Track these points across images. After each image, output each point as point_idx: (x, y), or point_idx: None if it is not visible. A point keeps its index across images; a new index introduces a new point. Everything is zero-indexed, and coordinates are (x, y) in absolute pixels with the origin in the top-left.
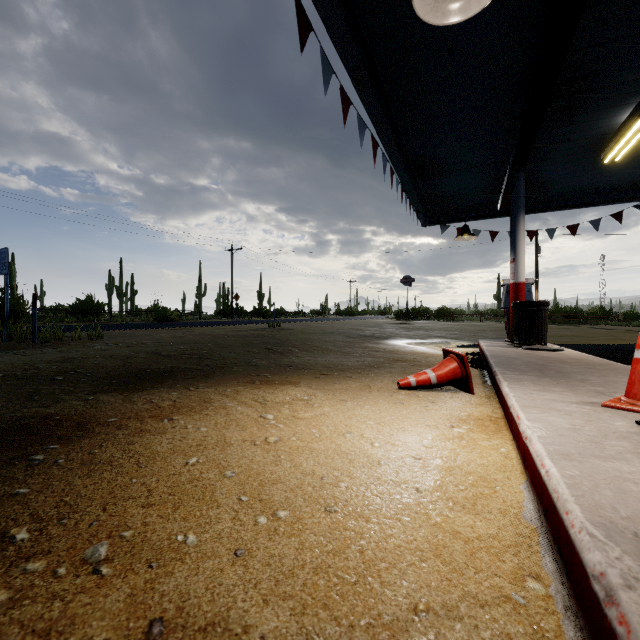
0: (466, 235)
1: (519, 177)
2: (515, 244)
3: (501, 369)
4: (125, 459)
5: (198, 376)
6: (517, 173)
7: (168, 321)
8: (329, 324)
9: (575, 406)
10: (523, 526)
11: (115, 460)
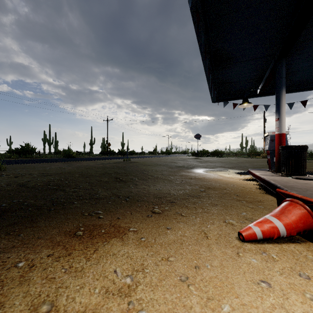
0: (246, 103)
1: (282, 65)
2: (279, 108)
3: None
4: None
5: (24, 219)
6: (281, 62)
7: (71, 157)
8: (158, 159)
9: None
10: None
11: None
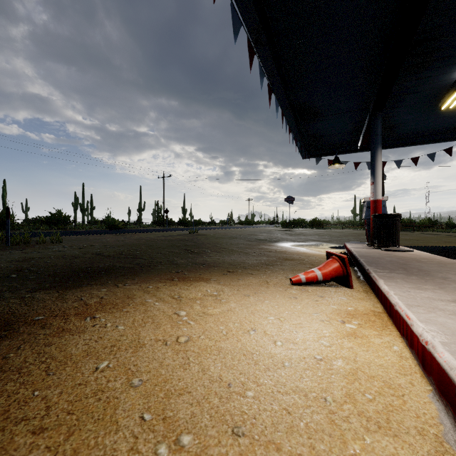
0: (337, 164)
1: (377, 120)
2: (374, 171)
3: (372, 267)
4: (36, 364)
5: (128, 273)
6: (376, 117)
7: (116, 229)
8: (233, 231)
9: (454, 305)
10: (450, 455)
11: (25, 366)
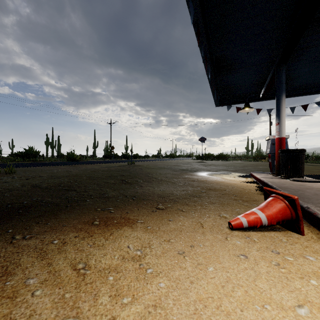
0: (248, 108)
1: (282, 71)
2: (279, 113)
3: (312, 205)
4: None
5: (47, 213)
6: (281, 68)
7: (75, 161)
8: (162, 162)
9: None
10: None
11: None
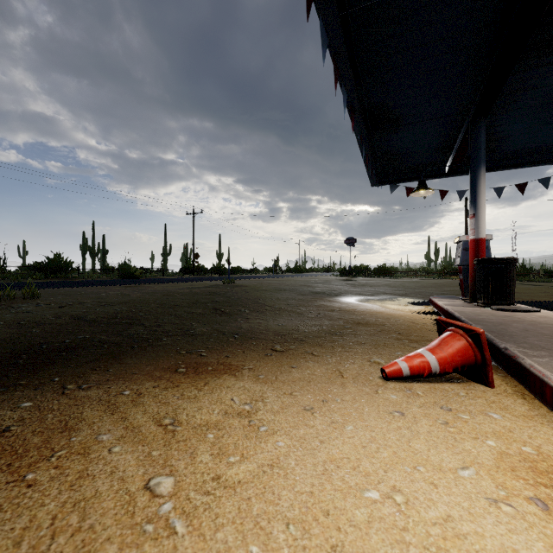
0: (423, 190)
1: (480, 128)
2: (475, 198)
3: (512, 345)
4: None
5: (105, 356)
6: (478, 124)
7: (132, 278)
8: (281, 281)
9: None
10: None
11: None
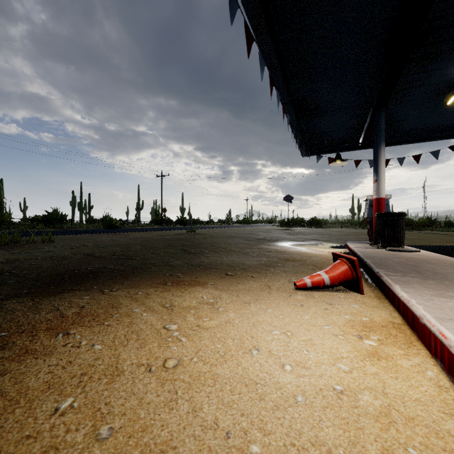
0: (339, 161)
1: (380, 116)
2: (377, 168)
3: (382, 270)
4: None
5: (118, 277)
6: (379, 112)
7: (114, 228)
8: (232, 230)
9: None
10: None
11: None
